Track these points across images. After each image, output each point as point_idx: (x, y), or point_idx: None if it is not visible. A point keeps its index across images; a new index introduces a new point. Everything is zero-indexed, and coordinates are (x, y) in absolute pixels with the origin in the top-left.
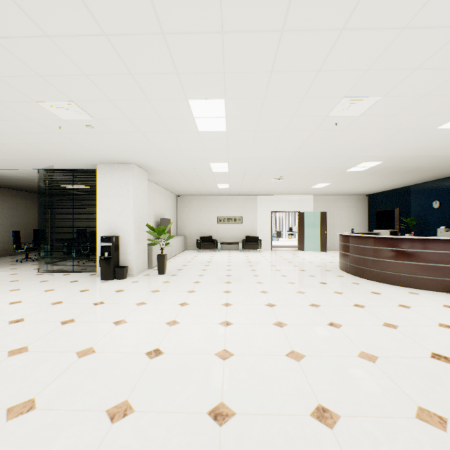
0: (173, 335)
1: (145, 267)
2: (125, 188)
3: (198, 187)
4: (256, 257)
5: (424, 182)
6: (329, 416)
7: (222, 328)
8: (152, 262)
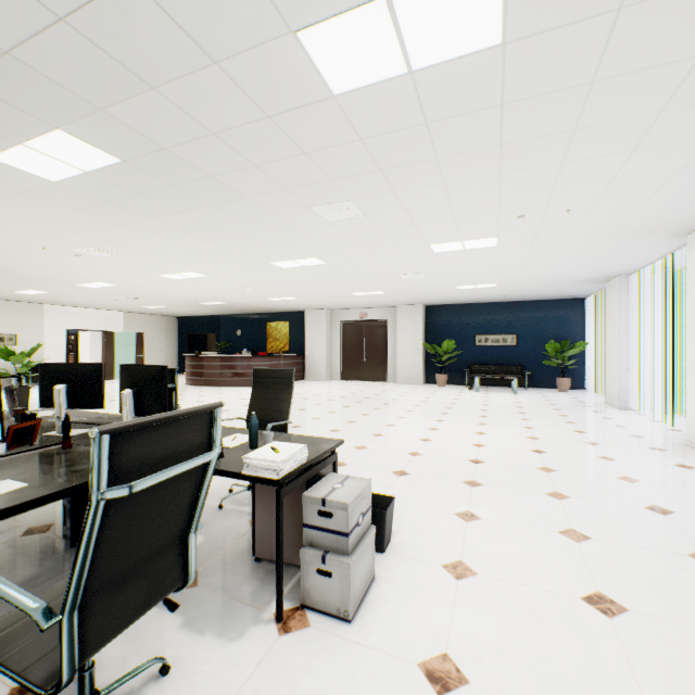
0: None
1: None
2: None
3: None
4: None
5: (231, 314)
6: None
7: None
8: None
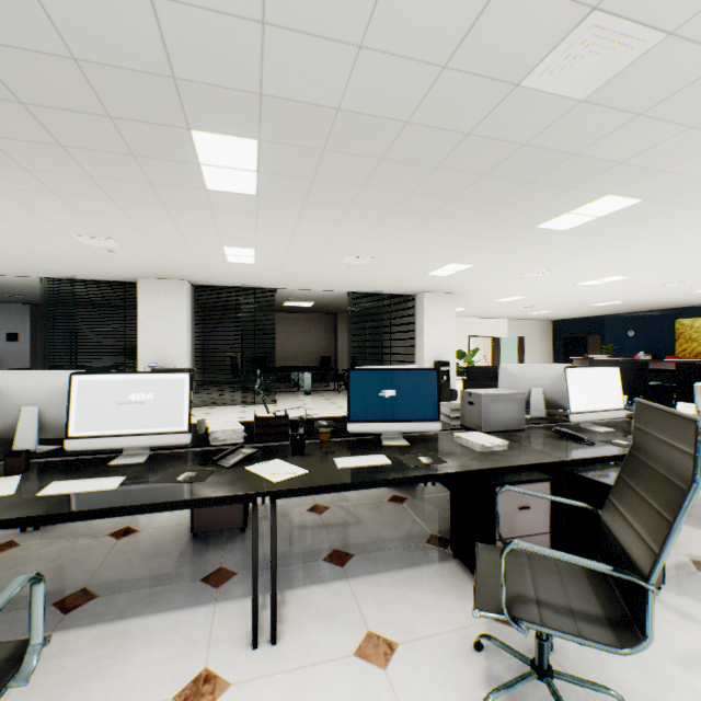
0: None
1: None
2: (448, 316)
3: None
4: None
5: (619, 314)
6: None
7: None
8: None
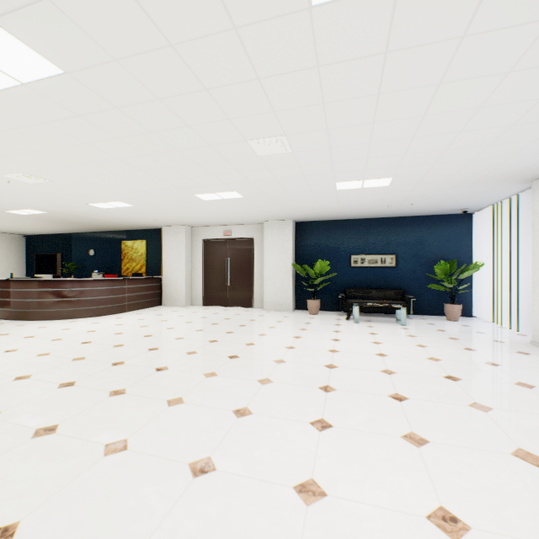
0: None
1: None
2: None
3: None
4: None
5: (84, 232)
6: (26, 377)
7: None
8: None
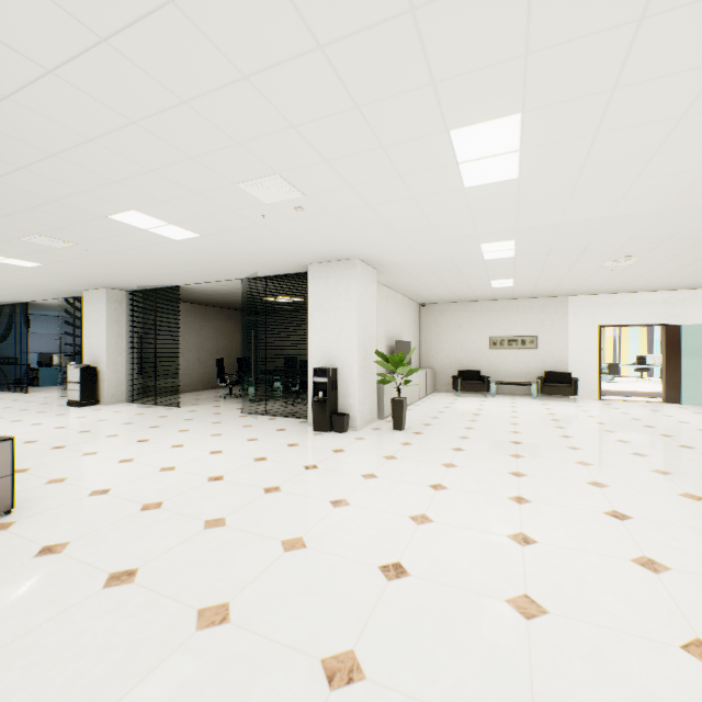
0: (423, 542)
1: (374, 416)
2: (345, 297)
3: (456, 288)
4: (569, 412)
5: None
6: None
7: (515, 548)
8: (383, 409)
